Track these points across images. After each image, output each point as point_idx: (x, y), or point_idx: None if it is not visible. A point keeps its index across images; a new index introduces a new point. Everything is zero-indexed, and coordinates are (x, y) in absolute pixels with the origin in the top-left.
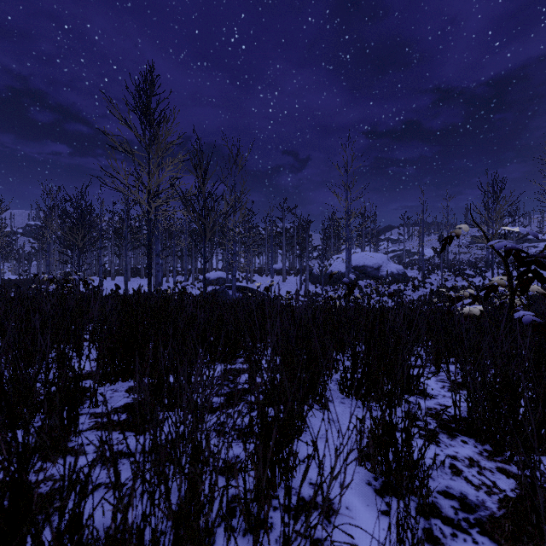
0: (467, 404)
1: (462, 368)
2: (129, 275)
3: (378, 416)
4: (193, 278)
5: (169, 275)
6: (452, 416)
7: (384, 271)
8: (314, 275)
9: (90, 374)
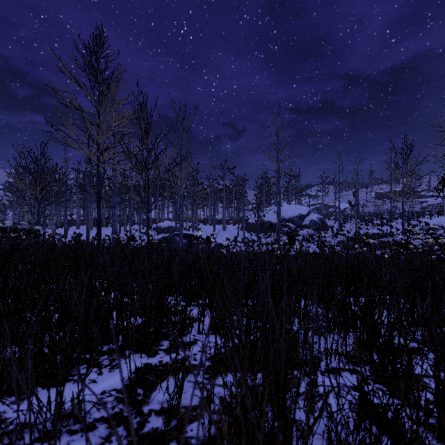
0: None
1: None
2: (92, 224)
3: None
4: None
5: (127, 225)
6: None
7: (307, 221)
8: (249, 225)
9: None
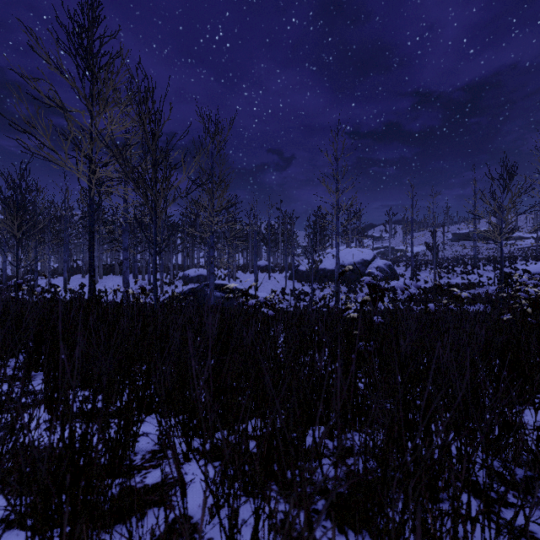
0: None
1: None
2: (101, 272)
3: None
4: (171, 275)
5: (146, 273)
6: None
7: (372, 268)
8: (300, 273)
9: None
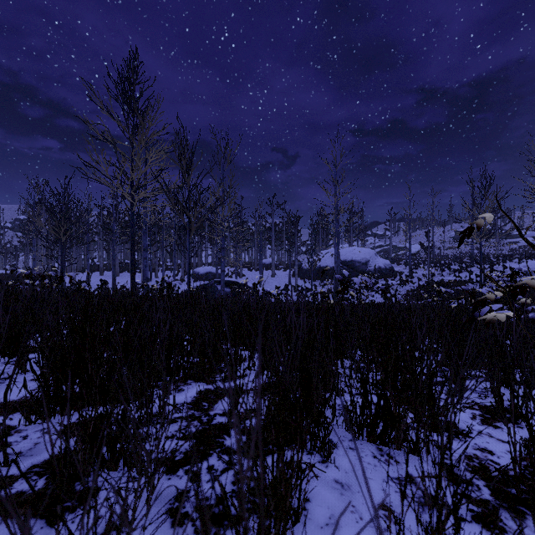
0: (530, 460)
1: (531, 413)
2: (117, 269)
3: (404, 475)
4: (182, 273)
5: (158, 270)
6: (504, 472)
7: (372, 266)
8: (303, 270)
9: (24, 402)
